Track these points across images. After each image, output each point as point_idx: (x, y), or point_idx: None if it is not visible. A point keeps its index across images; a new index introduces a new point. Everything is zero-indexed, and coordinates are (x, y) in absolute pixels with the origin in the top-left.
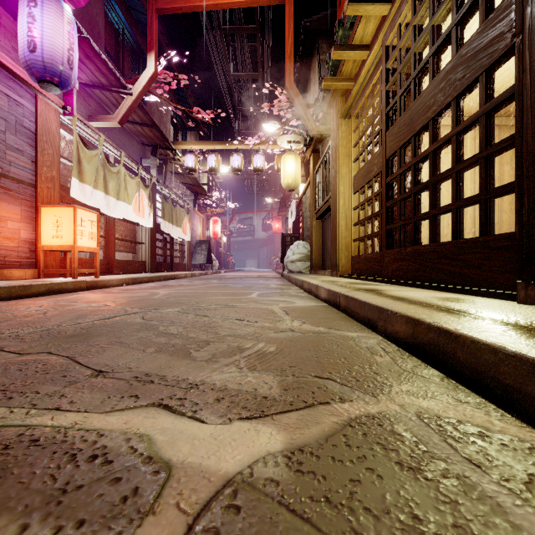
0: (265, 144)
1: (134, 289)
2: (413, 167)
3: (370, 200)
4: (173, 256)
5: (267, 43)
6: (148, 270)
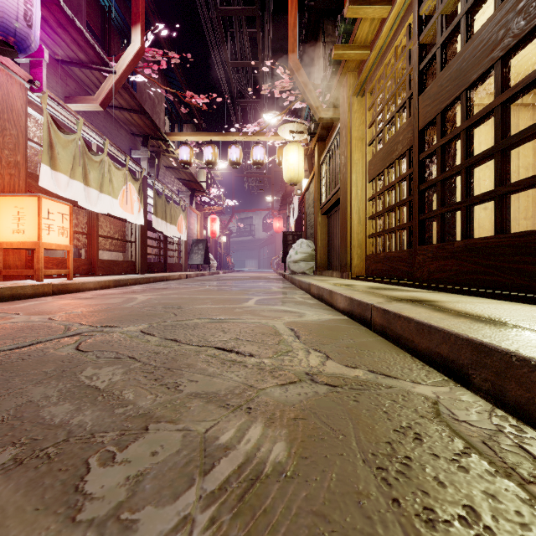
0: (265, 135)
1: (110, 294)
2: (464, 133)
3: (392, 186)
4: (167, 255)
5: (267, 25)
6: (138, 271)
